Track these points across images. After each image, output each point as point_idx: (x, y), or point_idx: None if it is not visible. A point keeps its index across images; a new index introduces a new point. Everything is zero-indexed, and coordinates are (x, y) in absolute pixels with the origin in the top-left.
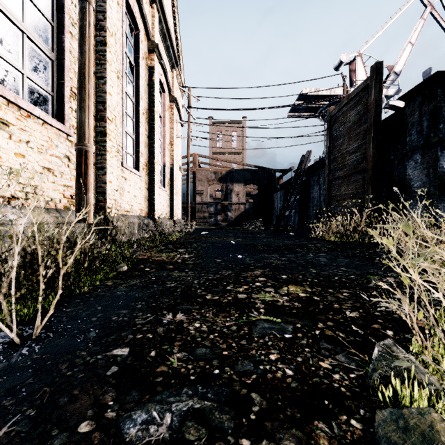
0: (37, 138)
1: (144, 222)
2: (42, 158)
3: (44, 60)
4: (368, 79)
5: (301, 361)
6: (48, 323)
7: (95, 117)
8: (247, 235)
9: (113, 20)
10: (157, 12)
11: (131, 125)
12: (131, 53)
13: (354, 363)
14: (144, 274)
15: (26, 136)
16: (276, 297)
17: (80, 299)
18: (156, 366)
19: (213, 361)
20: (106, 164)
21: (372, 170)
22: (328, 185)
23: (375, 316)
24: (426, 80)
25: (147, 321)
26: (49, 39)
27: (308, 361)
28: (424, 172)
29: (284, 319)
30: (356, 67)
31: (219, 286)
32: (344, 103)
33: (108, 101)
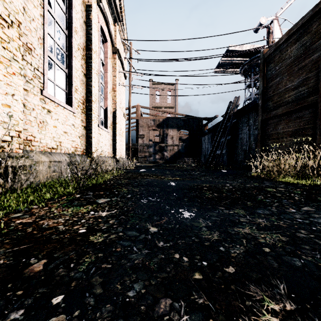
0: None
1: (78, 160)
2: None
3: None
4: (320, 3)
5: None
6: None
7: None
8: (183, 172)
9: None
10: None
11: (62, 57)
12: None
13: None
14: None
15: None
16: None
17: None
18: None
19: None
20: None
21: None
22: (261, 125)
23: None
24: None
25: None
26: None
27: None
28: None
29: None
30: (273, 29)
31: None
32: (283, 40)
33: None
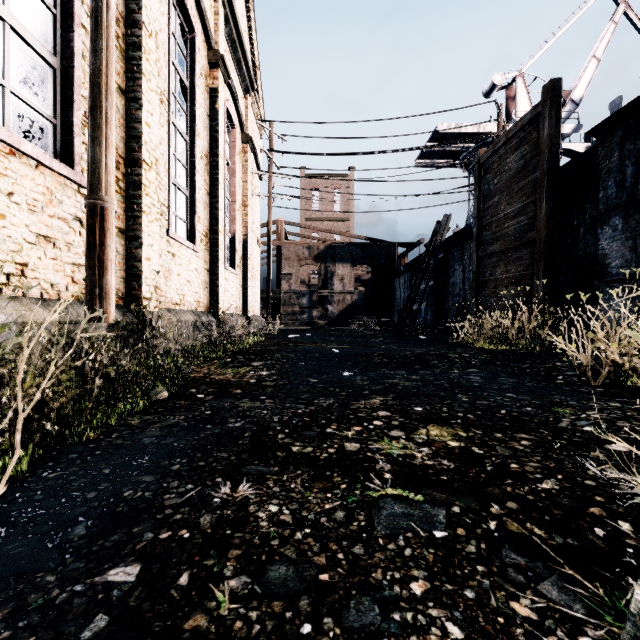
0: (26, 189)
1: (203, 320)
2: (35, 221)
3: (40, 68)
4: (538, 105)
5: (473, 599)
6: (6, 505)
7: (125, 159)
8: (357, 339)
9: (153, 12)
10: (222, 7)
11: (182, 175)
12: (182, 66)
13: (579, 604)
14: (195, 405)
15: (7, 185)
16: (409, 449)
17: (78, 452)
18: (185, 613)
19: (299, 599)
20: (142, 232)
21: (545, 242)
22: (477, 266)
23: (588, 487)
24: (631, 103)
25: (185, 500)
26: (48, 36)
27: (487, 599)
28: (627, 245)
29: (427, 495)
30: (515, 93)
31: (314, 426)
32: (501, 143)
33: (144, 136)
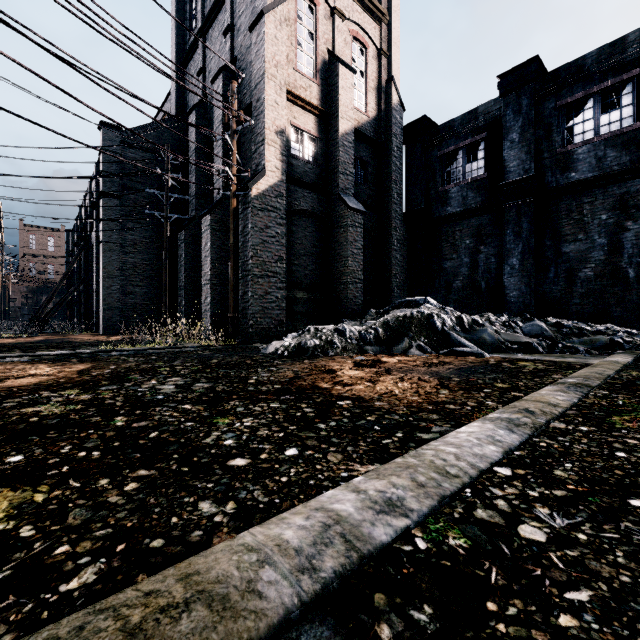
0: None
1: None
2: None
3: None
4: None
5: None
6: None
7: None
8: None
9: None
10: None
11: None
12: None
13: None
14: None
15: None
16: None
17: None
18: None
19: None
20: None
21: None
22: None
23: None
24: None
25: None
26: None
27: None
28: None
29: None
30: None
31: None
32: None
33: None
